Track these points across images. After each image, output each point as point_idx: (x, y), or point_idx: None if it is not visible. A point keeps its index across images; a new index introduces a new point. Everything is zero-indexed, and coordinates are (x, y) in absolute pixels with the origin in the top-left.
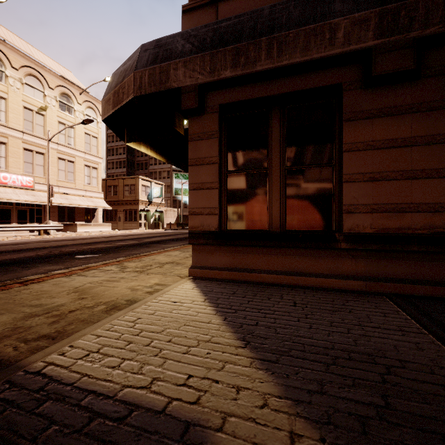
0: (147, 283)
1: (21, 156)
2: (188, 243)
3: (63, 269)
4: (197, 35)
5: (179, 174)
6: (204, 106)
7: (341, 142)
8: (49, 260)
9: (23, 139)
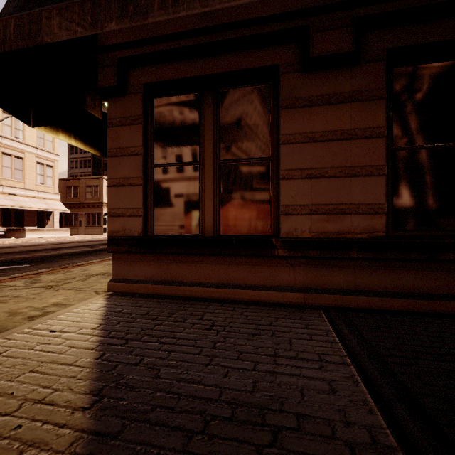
0: (44, 303)
1: None
2: None
3: None
4: None
5: None
6: (125, 85)
7: (279, 133)
8: None
9: None
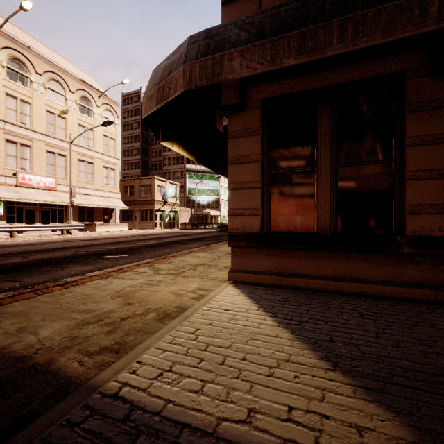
0: (188, 287)
1: (44, 158)
2: (208, 244)
3: (95, 270)
4: (253, 22)
5: (193, 174)
6: (244, 101)
7: (402, 135)
8: (78, 260)
9: (46, 142)
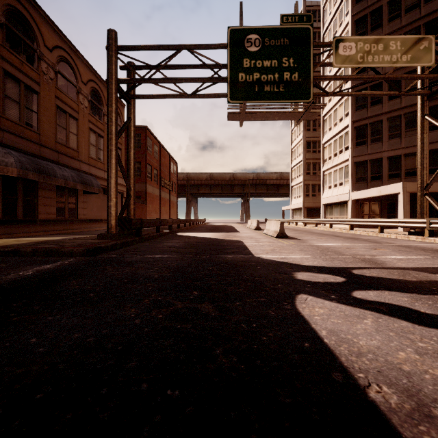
0: None
1: None
2: None
3: None
4: (32, 165)
5: None
6: None
7: (37, 193)
8: None
9: None
